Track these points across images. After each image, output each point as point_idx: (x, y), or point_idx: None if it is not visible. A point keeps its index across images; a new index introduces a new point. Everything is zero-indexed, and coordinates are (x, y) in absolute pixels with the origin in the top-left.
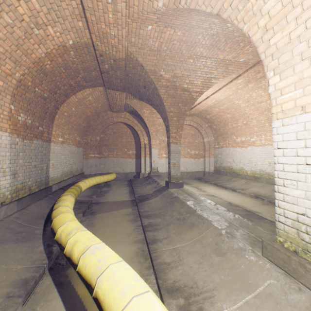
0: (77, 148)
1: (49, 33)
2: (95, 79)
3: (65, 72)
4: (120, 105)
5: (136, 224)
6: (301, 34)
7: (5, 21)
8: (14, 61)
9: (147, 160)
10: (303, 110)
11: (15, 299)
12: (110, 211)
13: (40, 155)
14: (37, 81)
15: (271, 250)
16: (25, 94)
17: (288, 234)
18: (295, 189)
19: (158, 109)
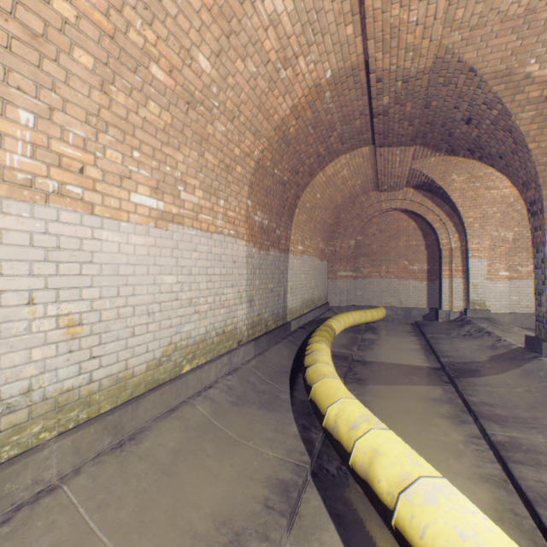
0: (320, 262)
1: (299, 69)
2: (357, 135)
3: (313, 133)
4: (398, 176)
5: (466, 431)
6: None
7: (248, 73)
8: (253, 133)
9: (456, 283)
10: None
11: (276, 516)
12: (392, 383)
13: (276, 274)
14: (277, 158)
15: None
16: (263, 181)
17: None
18: None
19: (503, 165)
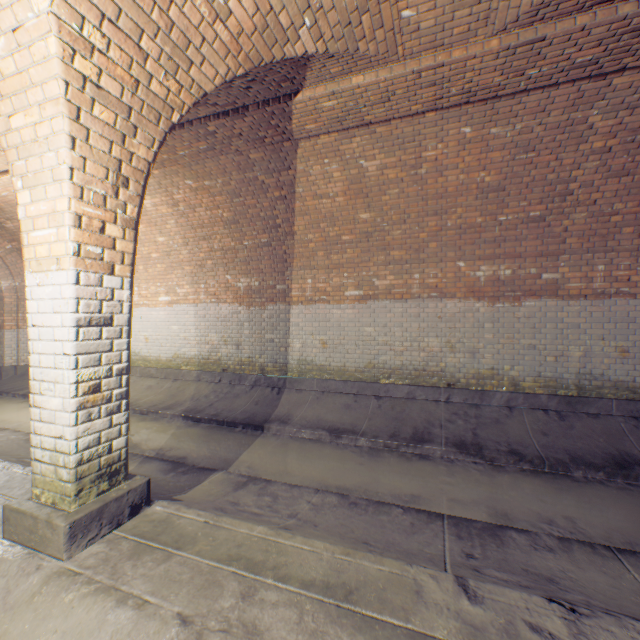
0: None
1: None
2: None
3: None
4: None
5: None
6: (50, 137)
7: None
8: None
9: None
10: (60, 264)
11: None
12: None
13: None
14: None
15: (17, 520)
16: None
17: (47, 478)
18: (54, 397)
19: None
